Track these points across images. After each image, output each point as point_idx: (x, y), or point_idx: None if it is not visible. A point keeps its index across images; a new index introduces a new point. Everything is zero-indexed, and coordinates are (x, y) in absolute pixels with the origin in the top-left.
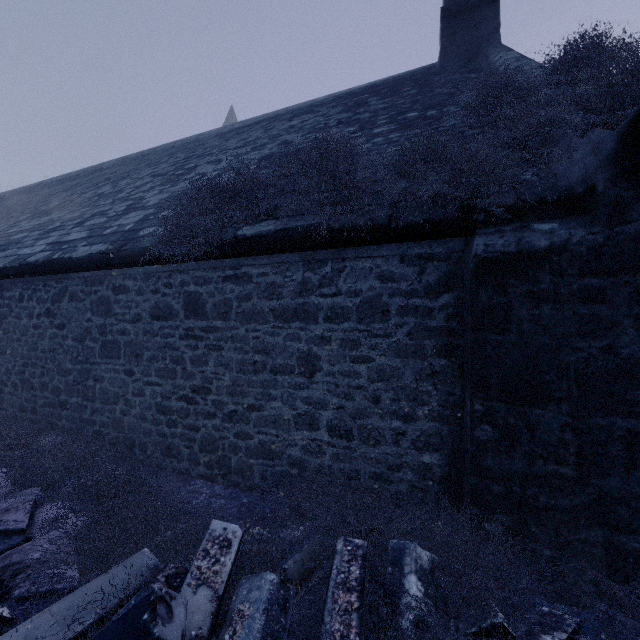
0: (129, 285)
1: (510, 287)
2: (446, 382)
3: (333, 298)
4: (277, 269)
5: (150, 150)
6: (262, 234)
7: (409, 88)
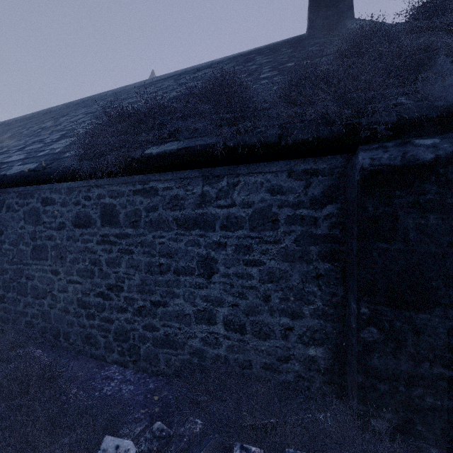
0: (55, 198)
1: (396, 198)
2: (330, 284)
3: (228, 209)
4: (180, 184)
5: (88, 97)
6: (166, 152)
7: (286, 49)
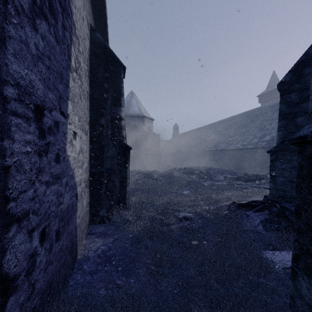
0: (257, 151)
1: None
2: None
3: None
4: None
5: (248, 111)
6: None
7: None
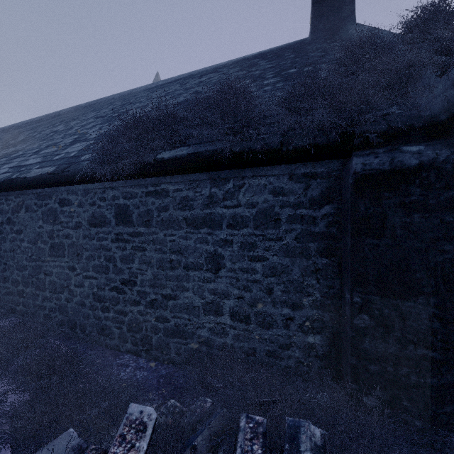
0: (72, 199)
1: (385, 199)
2: (327, 277)
3: (234, 209)
4: (189, 186)
5: (96, 101)
6: (177, 157)
7: (289, 54)
